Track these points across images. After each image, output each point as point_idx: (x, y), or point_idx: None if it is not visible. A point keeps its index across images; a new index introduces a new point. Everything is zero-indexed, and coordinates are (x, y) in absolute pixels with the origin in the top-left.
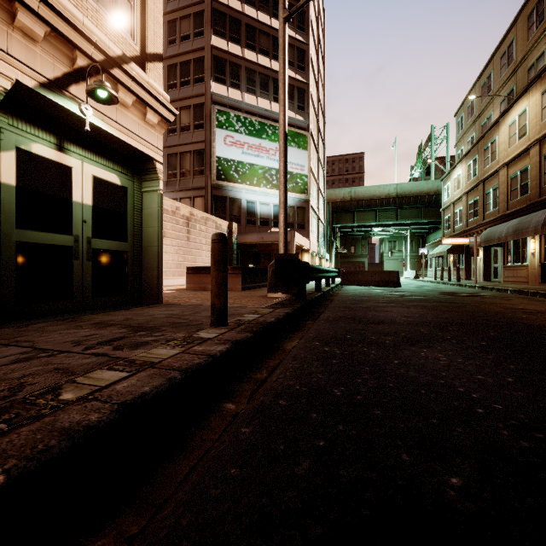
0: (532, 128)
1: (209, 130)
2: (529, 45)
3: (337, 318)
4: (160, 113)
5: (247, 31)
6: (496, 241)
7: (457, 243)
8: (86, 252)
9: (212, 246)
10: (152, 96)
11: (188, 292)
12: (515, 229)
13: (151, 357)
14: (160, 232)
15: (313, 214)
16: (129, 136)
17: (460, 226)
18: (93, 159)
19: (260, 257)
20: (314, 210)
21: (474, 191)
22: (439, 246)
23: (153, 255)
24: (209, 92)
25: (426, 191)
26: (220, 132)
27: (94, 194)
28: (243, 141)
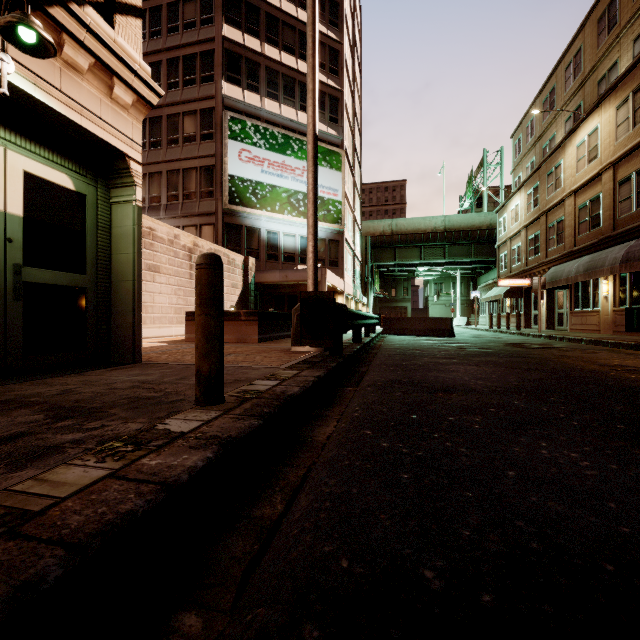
0: (605, 149)
1: (220, 142)
2: (599, 54)
3: (389, 383)
4: (136, 89)
5: (268, 22)
6: (564, 282)
7: (516, 285)
8: (12, 288)
9: (198, 275)
10: (121, 62)
11: (187, 344)
12: (587, 267)
13: (34, 495)
14: (137, 261)
15: (348, 249)
16: (83, 115)
17: (518, 265)
18: (25, 146)
19: (284, 300)
20: (349, 244)
21: (535, 224)
22: (494, 288)
23: (127, 294)
24: (220, 94)
25: (477, 225)
26: (234, 145)
27: (26, 200)
28: (263, 157)
